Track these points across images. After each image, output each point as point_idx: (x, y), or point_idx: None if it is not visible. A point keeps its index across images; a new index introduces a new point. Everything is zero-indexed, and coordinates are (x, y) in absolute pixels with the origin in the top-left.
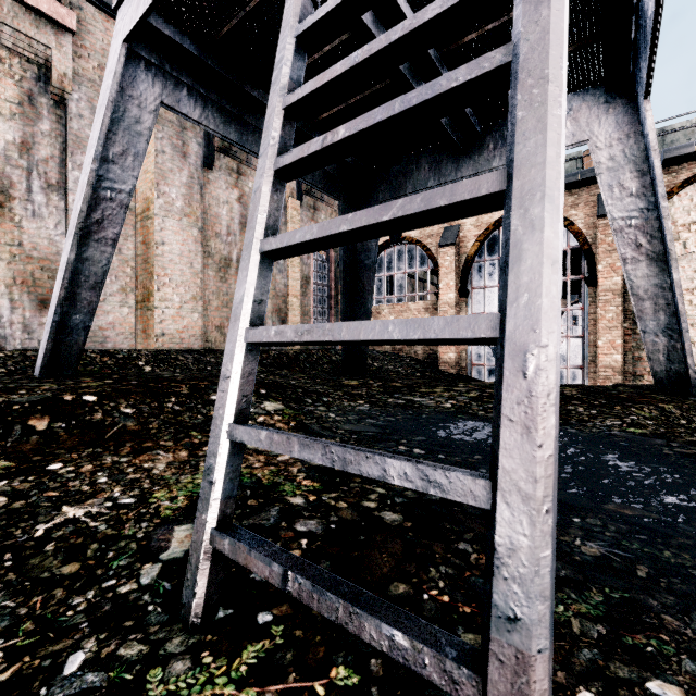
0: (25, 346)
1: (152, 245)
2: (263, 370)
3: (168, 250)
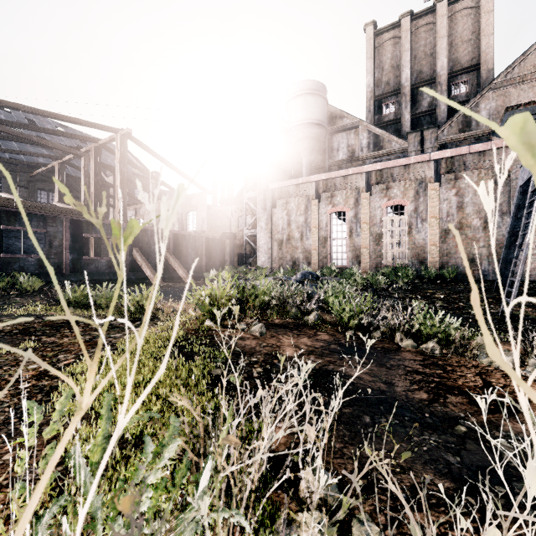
0: (493, 279)
1: None
2: None
3: None
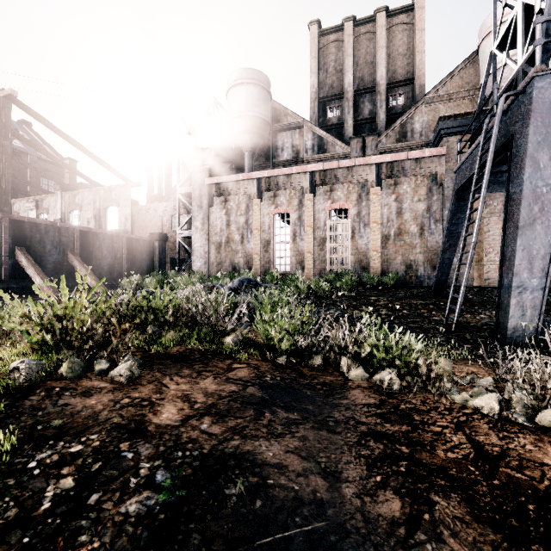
0: (428, 284)
1: (482, 233)
2: (547, 302)
3: (491, 234)
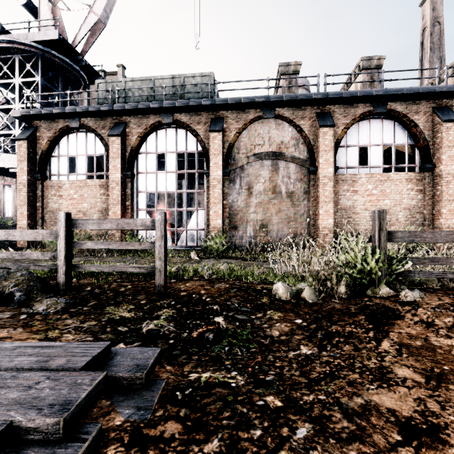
0: None
1: None
2: None
3: None
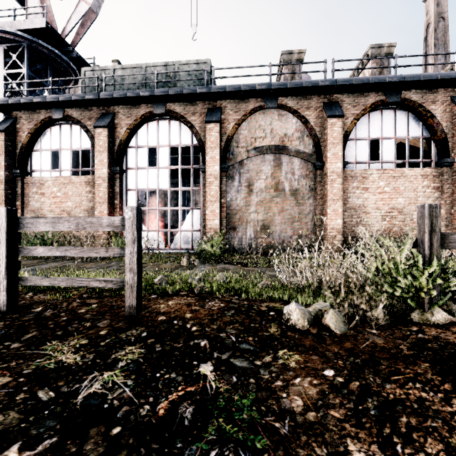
0: None
1: None
2: None
3: None
